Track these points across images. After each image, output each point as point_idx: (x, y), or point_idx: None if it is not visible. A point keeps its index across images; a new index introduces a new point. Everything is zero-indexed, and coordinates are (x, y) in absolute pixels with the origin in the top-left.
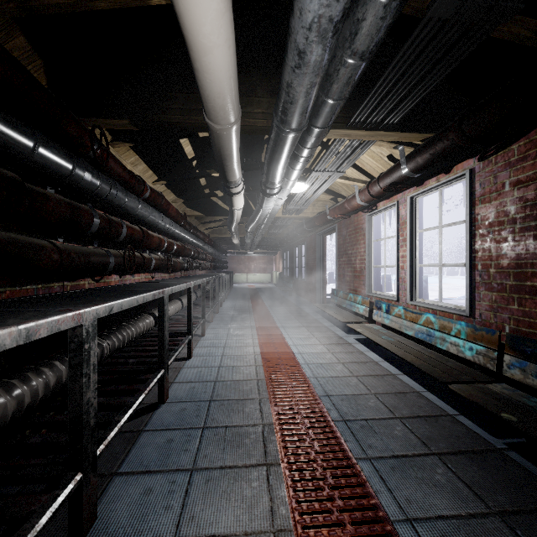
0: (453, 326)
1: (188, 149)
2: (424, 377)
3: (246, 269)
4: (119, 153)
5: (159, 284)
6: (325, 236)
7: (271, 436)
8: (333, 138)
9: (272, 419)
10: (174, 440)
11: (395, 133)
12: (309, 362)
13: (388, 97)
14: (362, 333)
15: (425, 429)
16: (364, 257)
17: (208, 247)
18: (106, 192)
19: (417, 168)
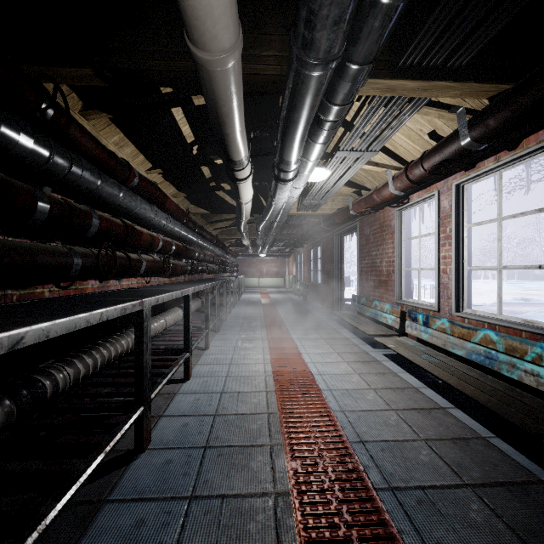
0: (529, 349)
1: (186, 130)
2: (485, 414)
3: (258, 273)
4: (97, 129)
5: (148, 290)
6: (343, 236)
7: (287, 518)
8: (360, 116)
9: (288, 484)
10: (145, 521)
11: (459, 84)
12: (332, 388)
13: (465, 13)
14: (396, 350)
15: (516, 509)
16: (392, 258)
17: (216, 248)
18: (63, 169)
19: (485, 135)
